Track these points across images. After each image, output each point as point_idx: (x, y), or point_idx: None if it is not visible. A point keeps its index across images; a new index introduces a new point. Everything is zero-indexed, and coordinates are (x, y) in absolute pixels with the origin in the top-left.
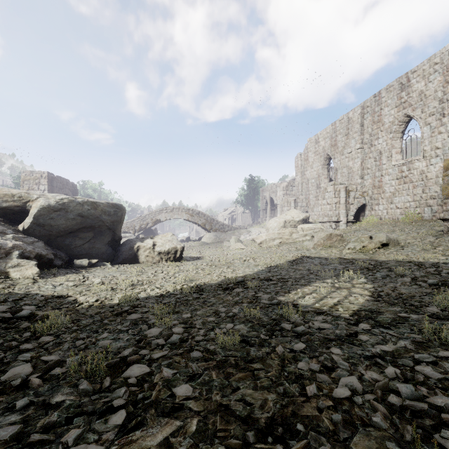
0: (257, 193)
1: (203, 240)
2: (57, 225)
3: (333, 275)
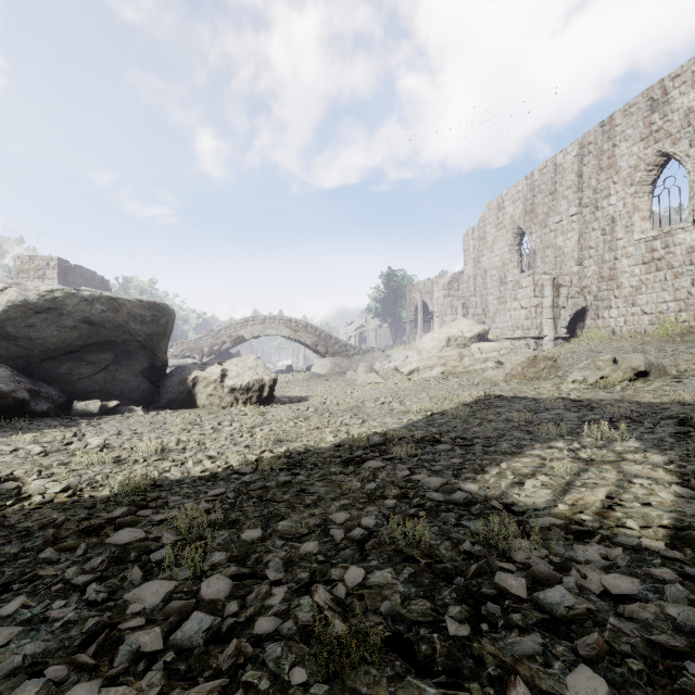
0: (401, 297)
1: (313, 370)
2: (43, 338)
3: (566, 432)
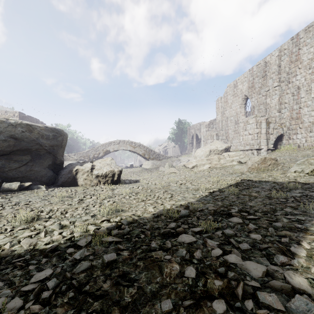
0: (184, 132)
1: (143, 166)
2: None
3: None
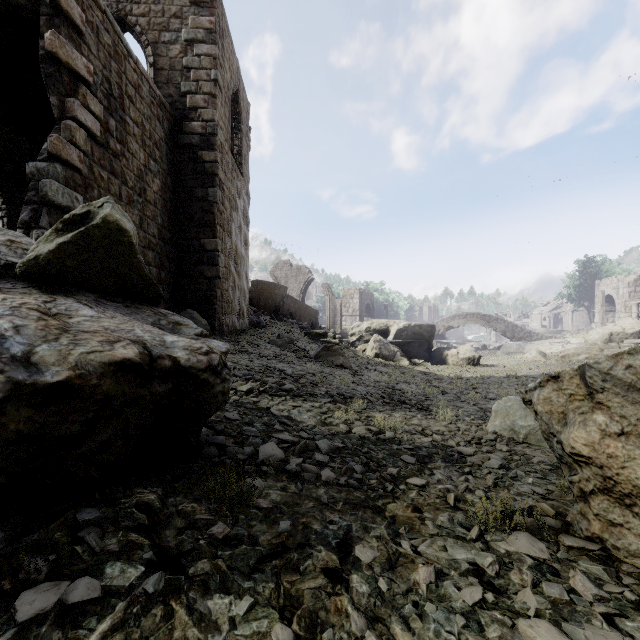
0: None
1: (502, 349)
2: (403, 339)
3: None
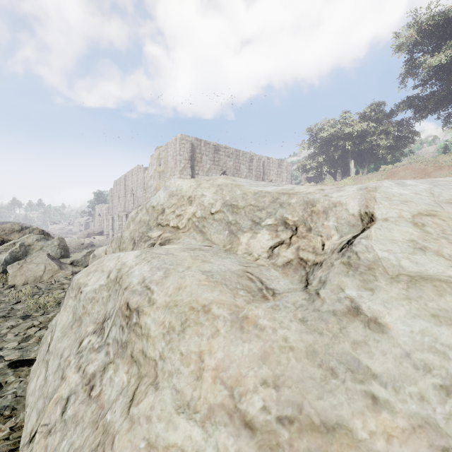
0: None
1: None
2: None
3: None
